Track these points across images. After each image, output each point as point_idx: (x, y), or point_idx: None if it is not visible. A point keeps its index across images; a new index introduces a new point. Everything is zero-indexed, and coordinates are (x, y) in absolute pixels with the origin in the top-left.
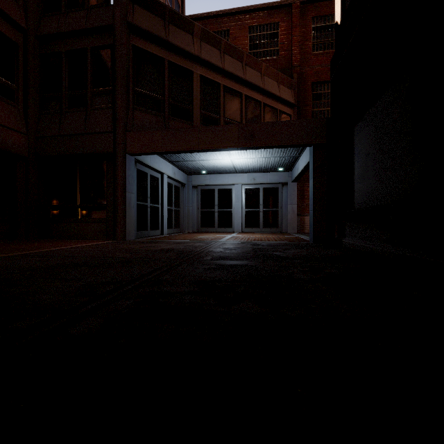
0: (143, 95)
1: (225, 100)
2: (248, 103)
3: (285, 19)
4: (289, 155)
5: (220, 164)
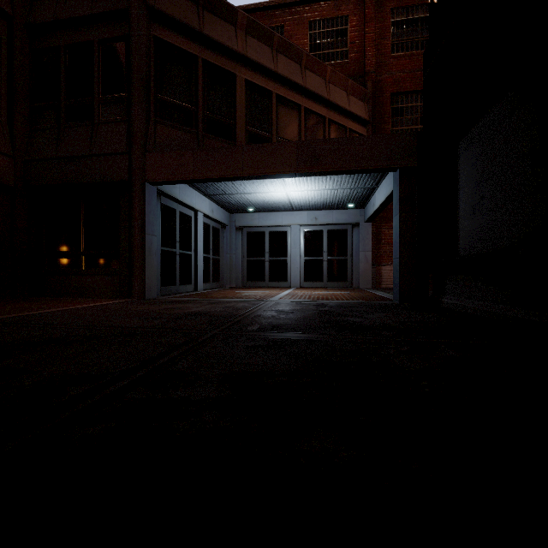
0: (168, 104)
1: (279, 114)
2: (308, 118)
3: (356, 11)
4: (363, 186)
5: (272, 198)
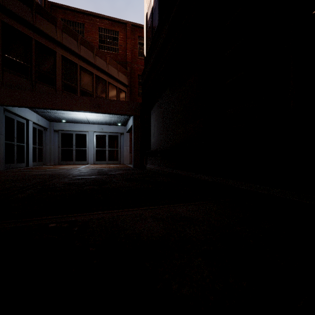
0: (12, 61)
1: (81, 76)
2: (97, 80)
3: (122, 31)
4: (123, 117)
5: (77, 117)
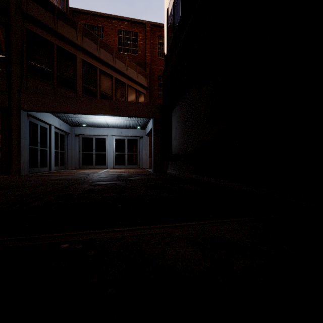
0: (35, 67)
1: (101, 79)
2: (116, 82)
3: (142, 31)
4: (143, 120)
5: (97, 121)
